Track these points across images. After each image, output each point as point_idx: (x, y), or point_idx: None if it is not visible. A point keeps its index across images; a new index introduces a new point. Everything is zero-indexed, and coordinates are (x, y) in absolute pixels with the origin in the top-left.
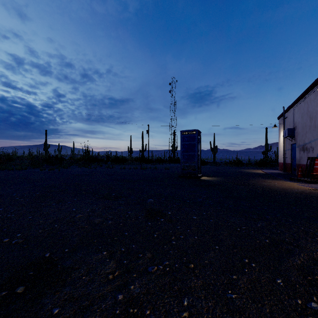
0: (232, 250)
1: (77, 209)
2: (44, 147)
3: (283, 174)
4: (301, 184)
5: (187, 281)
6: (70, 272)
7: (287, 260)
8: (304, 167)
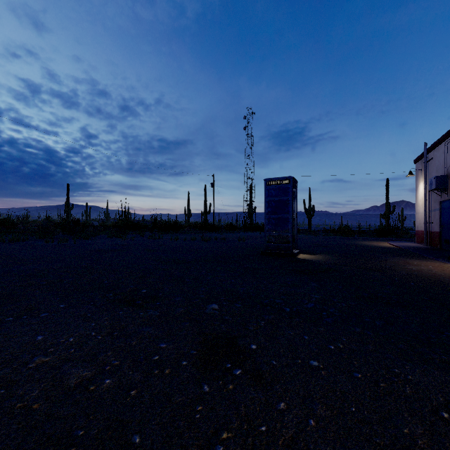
0: None
1: (47, 337)
2: (66, 209)
3: (429, 250)
4: None
5: None
6: None
7: None
8: None
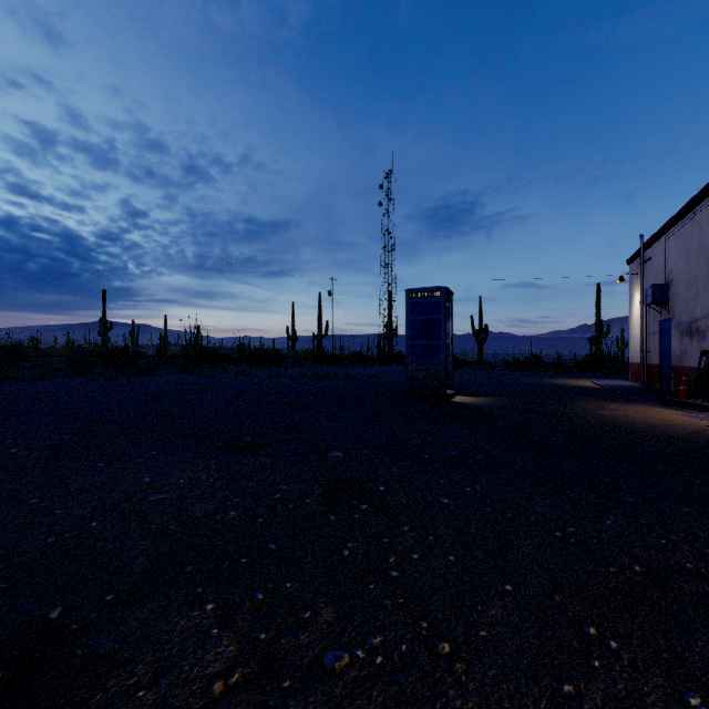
0: (550, 596)
1: (155, 478)
2: (101, 329)
3: (643, 390)
4: (690, 414)
5: (434, 705)
6: (106, 674)
7: (704, 630)
8: (692, 373)
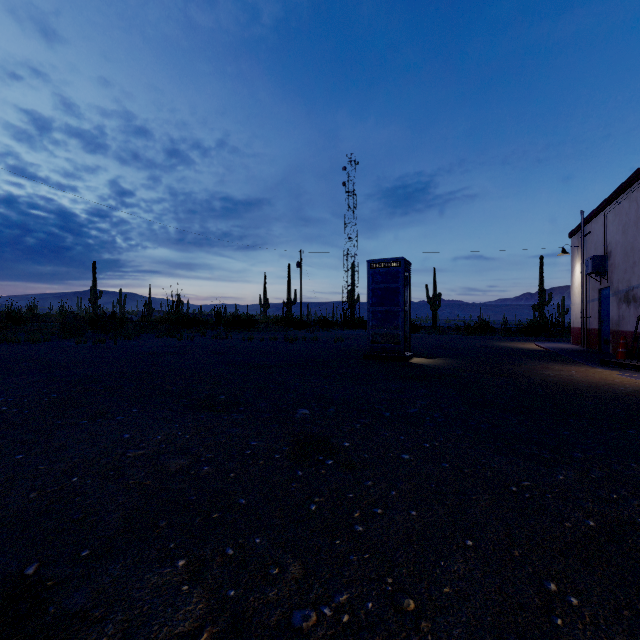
0: (510, 551)
1: (134, 435)
2: (91, 297)
3: (584, 352)
4: (629, 374)
5: None
6: (76, 633)
7: None
8: (629, 337)
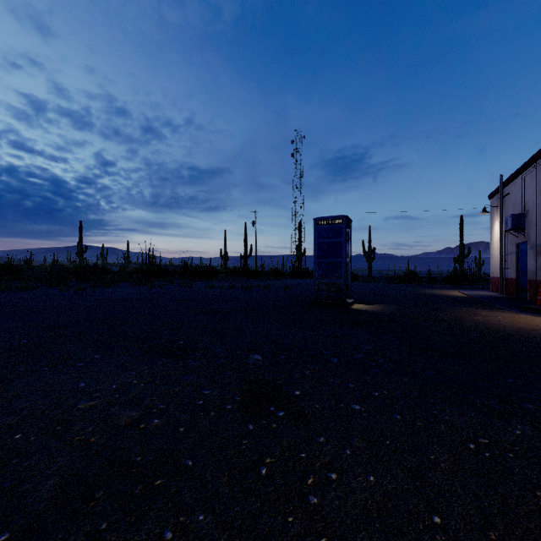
0: (484, 533)
1: (90, 384)
2: (78, 251)
3: (504, 299)
4: None
5: None
6: None
7: None
8: None
